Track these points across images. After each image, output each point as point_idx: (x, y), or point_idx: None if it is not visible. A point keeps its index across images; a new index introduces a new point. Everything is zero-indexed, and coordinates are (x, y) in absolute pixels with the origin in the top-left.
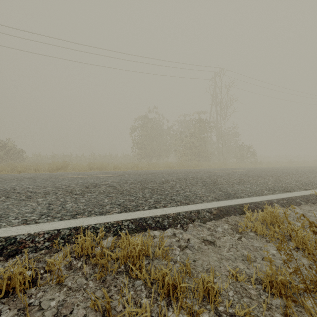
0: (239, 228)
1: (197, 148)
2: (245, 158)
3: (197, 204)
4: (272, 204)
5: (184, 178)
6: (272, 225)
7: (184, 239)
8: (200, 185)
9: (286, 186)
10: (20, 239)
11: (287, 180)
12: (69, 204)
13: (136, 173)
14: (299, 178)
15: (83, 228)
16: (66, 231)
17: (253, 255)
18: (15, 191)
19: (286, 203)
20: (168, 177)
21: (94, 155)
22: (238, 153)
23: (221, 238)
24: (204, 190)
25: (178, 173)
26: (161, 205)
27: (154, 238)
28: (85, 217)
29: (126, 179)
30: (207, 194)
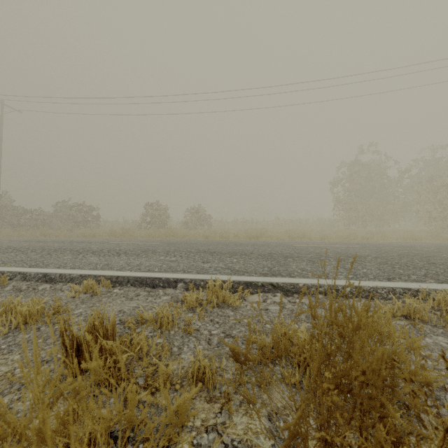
0: None
1: None
2: None
3: None
4: None
5: None
6: None
7: None
8: None
9: None
10: (366, 289)
11: None
12: (363, 270)
13: (378, 245)
14: None
15: (414, 289)
16: (399, 289)
17: None
18: (287, 255)
19: None
20: (446, 252)
21: (279, 220)
22: None
23: None
24: None
25: None
26: None
27: None
28: (403, 282)
29: (380, 251)
30: None
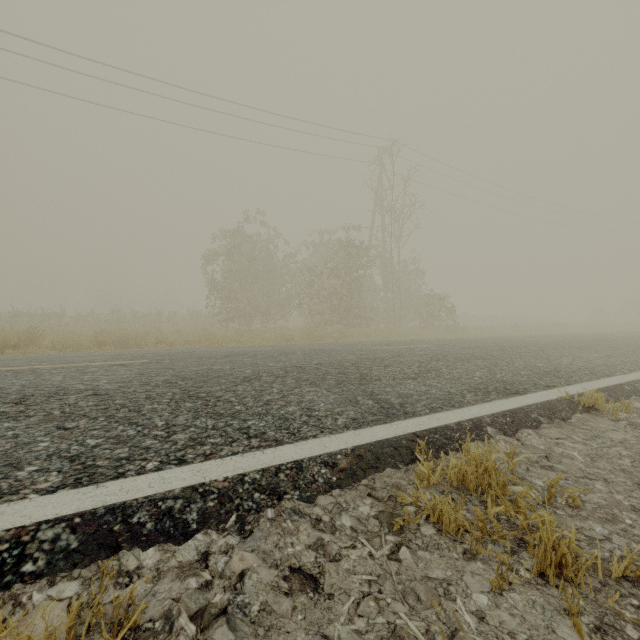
0: (395, 519)
1: (344, 300)
2: (436, 319)
3: (303, 443)
4: (481, 430)
5: (298, 367)
6: (480, 491)
7: (226, 578)
8: (330, 385)
9: (510, 382)
10: None
11: (510, 365)
12: None
13: (197, 354)
14: (533, 361)
15: None
16: None
17: (425, 627)
18: None
19: (510, 423)
20: (264, 363)
21: (119, 313)
22: (424, 310)
23: (343, 560)
24: (335, 397)
25: (293, 353)
26: (201, 453)
27: (130, 584)
28: None
29: (156, 371)
30: (339, 409)
